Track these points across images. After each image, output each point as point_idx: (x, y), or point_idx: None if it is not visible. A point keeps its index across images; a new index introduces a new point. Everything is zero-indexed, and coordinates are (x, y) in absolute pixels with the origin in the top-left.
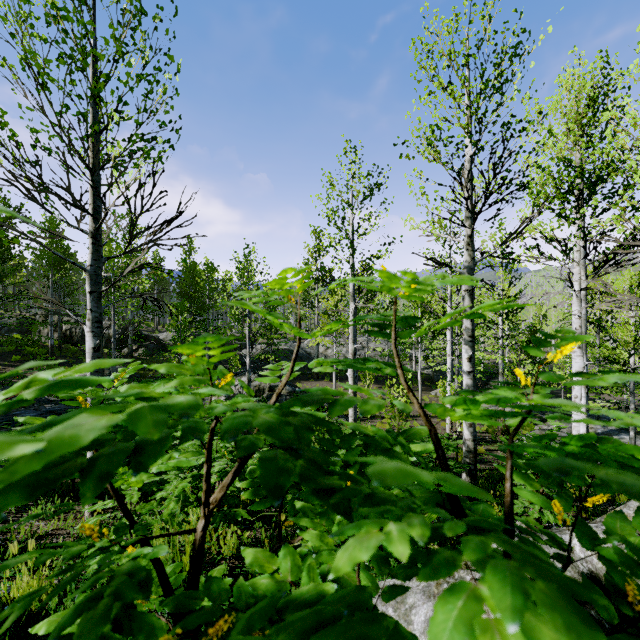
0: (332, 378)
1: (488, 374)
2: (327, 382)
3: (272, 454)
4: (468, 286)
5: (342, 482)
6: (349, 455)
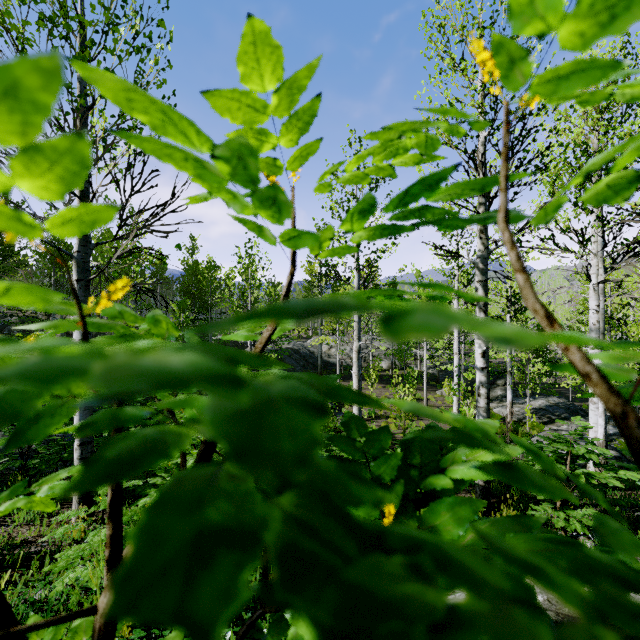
0: None
1: (495, 373)
2: None
3: (199, 480)
4: (481, 277)
5: (428, 593)
6: (382, 467)
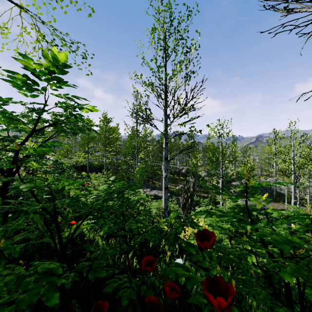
0: (284, 202)
1: None
2: (281, 204)
3: None
4: None
5: None
6: None
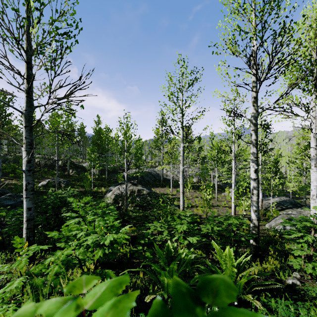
0: (170, 186)
1: None
2: (167, 188)
3: None
4: (254, 127)
5: None
6: None
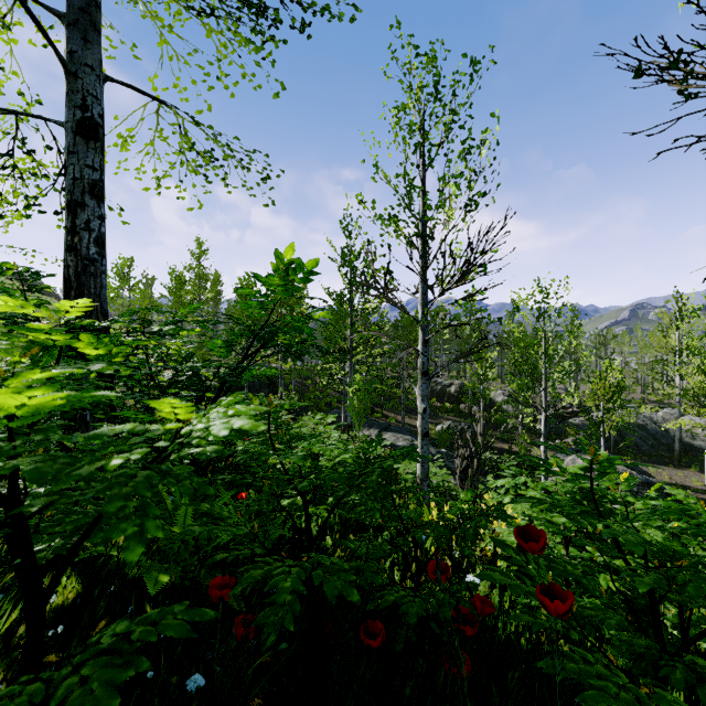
0: (703, 468)
1: None
2: (694, 472)
3: None
4: None
5: None
6: None
